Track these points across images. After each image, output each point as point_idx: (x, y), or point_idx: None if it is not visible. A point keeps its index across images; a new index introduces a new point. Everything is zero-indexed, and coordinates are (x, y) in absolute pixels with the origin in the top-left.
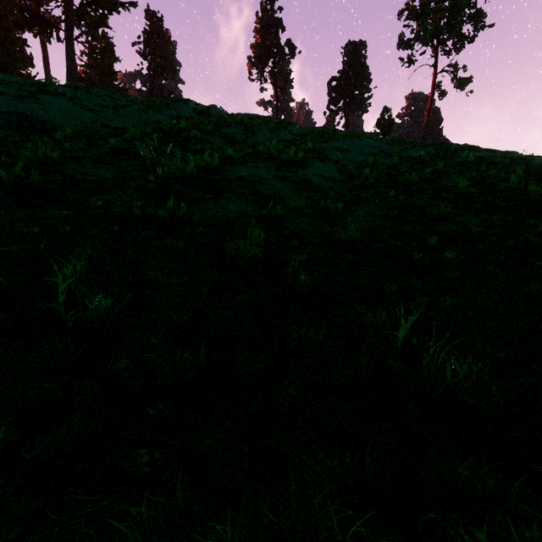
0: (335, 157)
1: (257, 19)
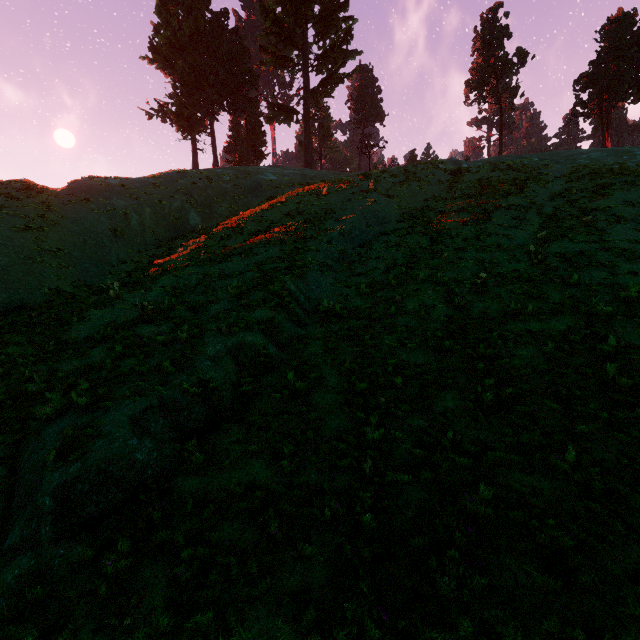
0: (628, 214)
1: (477, 37)
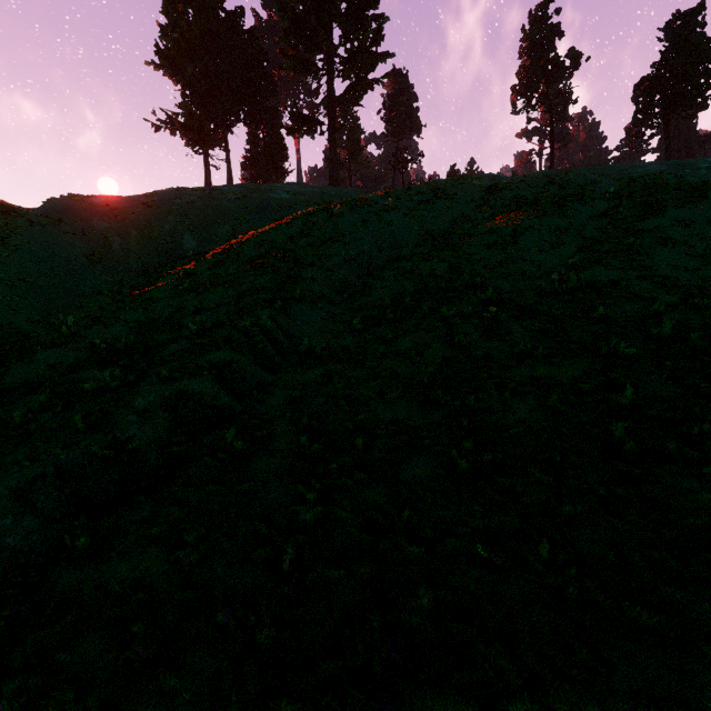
0: (678, 236)
1: (525, 37)
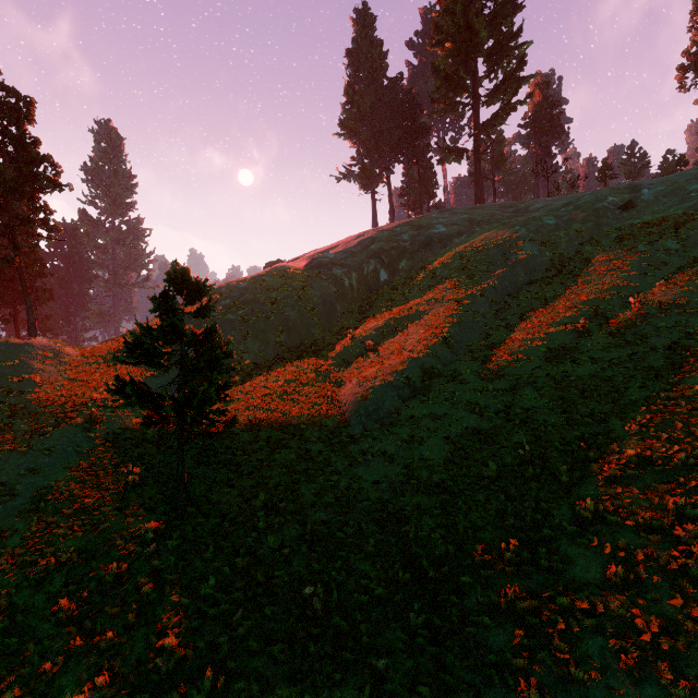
0: None
1: (694, 11)
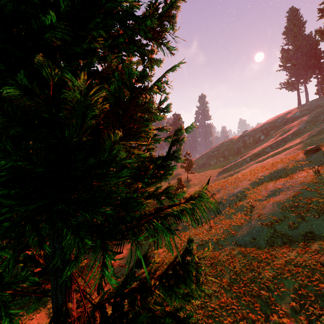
0: None
1: None
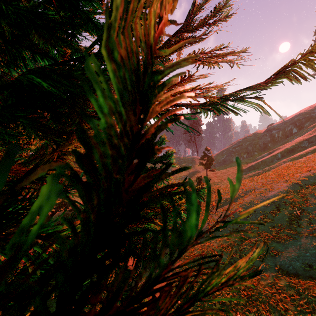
0: None
1: None
